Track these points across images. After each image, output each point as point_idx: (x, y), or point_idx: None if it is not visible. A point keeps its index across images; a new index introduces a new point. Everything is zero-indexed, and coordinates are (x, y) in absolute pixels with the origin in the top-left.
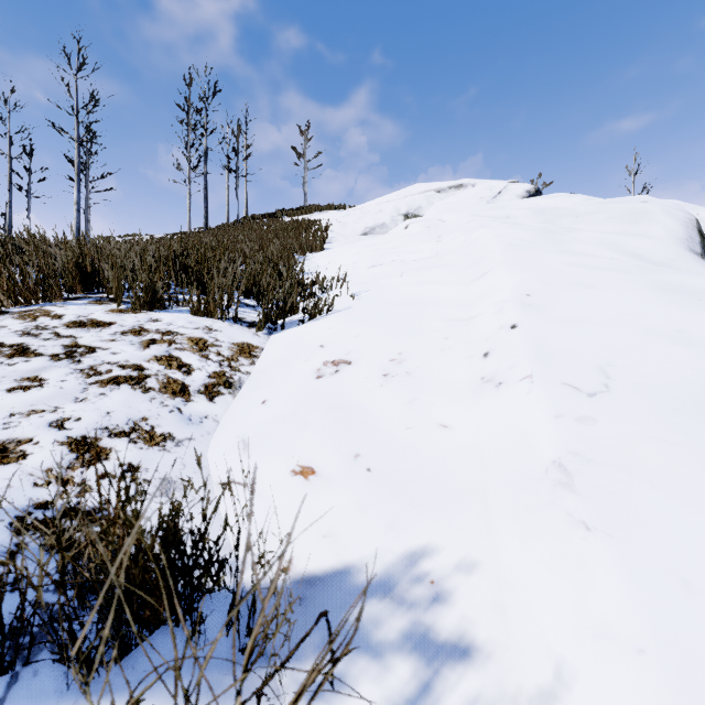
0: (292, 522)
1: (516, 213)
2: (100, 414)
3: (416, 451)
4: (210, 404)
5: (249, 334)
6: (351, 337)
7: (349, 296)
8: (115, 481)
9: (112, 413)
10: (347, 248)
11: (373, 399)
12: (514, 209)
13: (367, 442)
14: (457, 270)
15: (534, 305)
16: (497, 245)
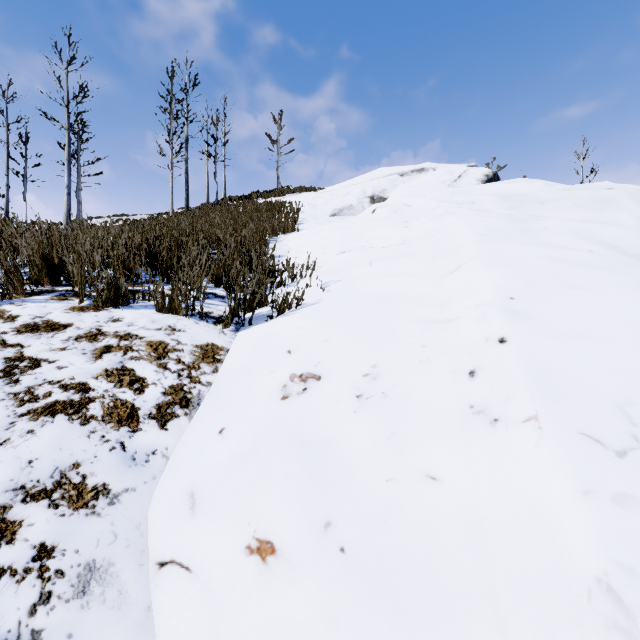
0: (243, 639)
1: (480, 198)
2: (19, 465)
3: (401, 519)
4: (161, 433)
5: (215, 332)
6: (321, 342)
7: (319, 287)
8: (13, 581)
9: (36, 462)
10: (317, 231)
11: (346, 432)
12: (479, 195)
13: (339, 501)
14: (428, 260)
15: (521, 312)
16: (468, 235)
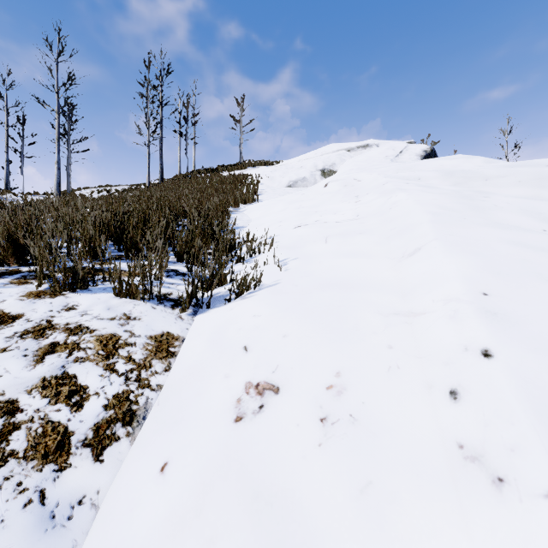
0: None
1: (426, 175)
2: None
3: None
4: (95, 467)
5: (171, 318)
6: (279, 337)
7: (276, 265)
8: None
9: None
10: (274, 203)
11: (310, 479)
12: (424, 171)
13: None
14: (382, 239)
15: (501, 314)
16: (422, 214)
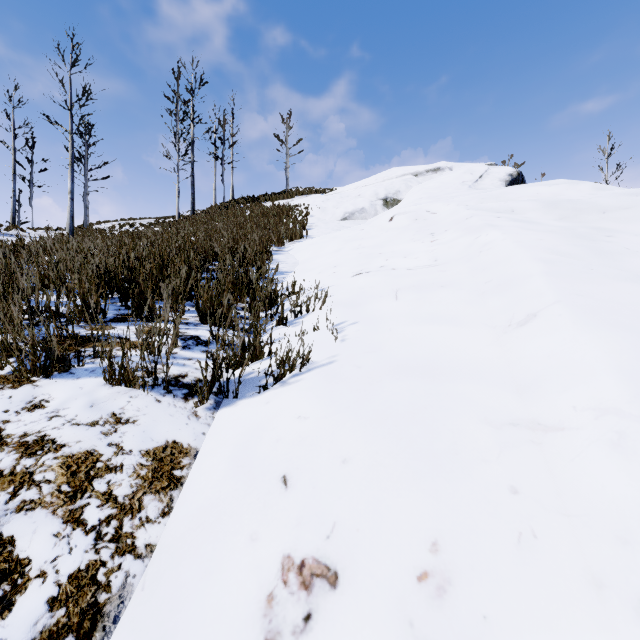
0: None
1: (521, 205)
2: None
3: None
4: None
5: (182, 416)
6: (336, 463)
7: (330, 332)
8: None
9: None
10: (327, 240)
11: None
12: (518, 201)
13: None
14: (474, 295)
15: None
16: (529, 262)
